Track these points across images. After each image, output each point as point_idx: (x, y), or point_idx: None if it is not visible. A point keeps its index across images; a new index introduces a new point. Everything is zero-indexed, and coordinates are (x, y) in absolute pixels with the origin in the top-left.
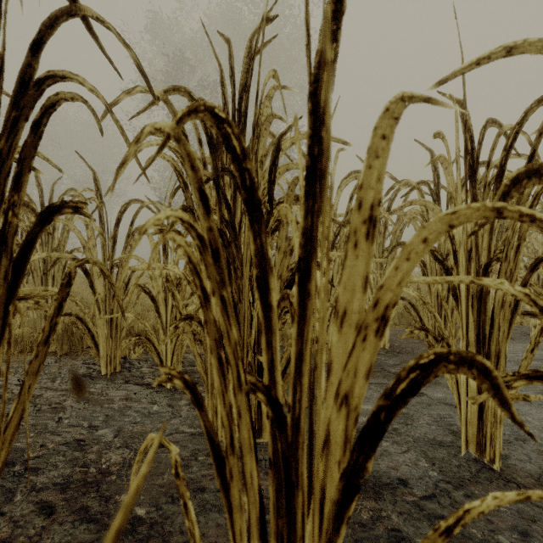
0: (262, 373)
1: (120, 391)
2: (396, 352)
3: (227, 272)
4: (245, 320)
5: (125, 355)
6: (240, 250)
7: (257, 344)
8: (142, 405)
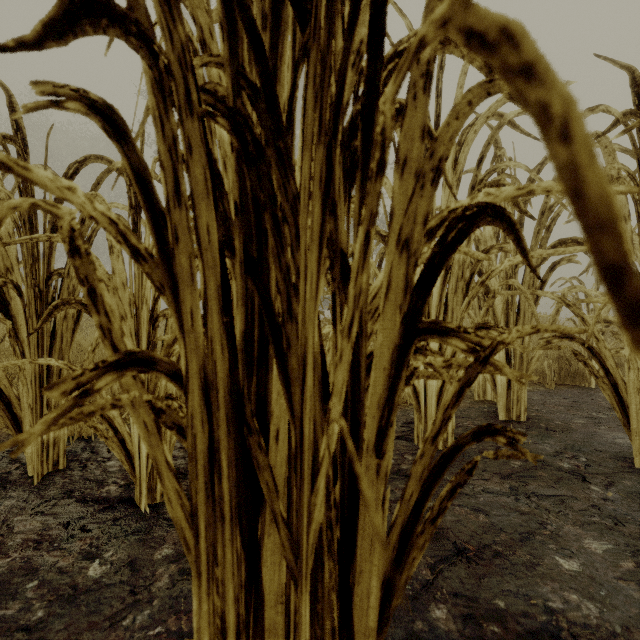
0: (354, 523)
1: (43, 518)
2: (543, 428)
3: (255, 235)
4: (307, 369)
5: (89, 434)
6: (291, 168)
7: (340, 438)
8: (70, 563)
